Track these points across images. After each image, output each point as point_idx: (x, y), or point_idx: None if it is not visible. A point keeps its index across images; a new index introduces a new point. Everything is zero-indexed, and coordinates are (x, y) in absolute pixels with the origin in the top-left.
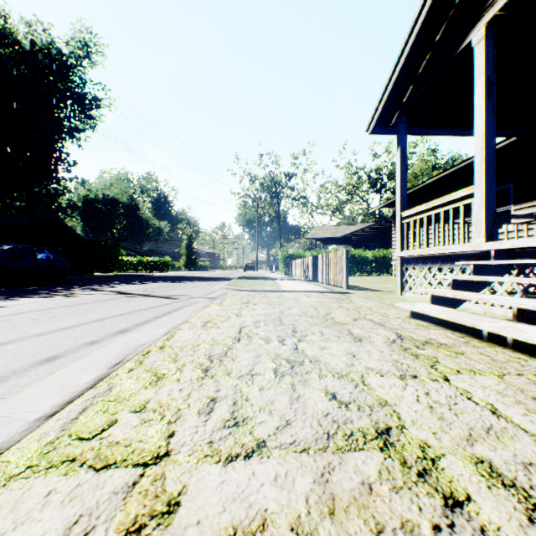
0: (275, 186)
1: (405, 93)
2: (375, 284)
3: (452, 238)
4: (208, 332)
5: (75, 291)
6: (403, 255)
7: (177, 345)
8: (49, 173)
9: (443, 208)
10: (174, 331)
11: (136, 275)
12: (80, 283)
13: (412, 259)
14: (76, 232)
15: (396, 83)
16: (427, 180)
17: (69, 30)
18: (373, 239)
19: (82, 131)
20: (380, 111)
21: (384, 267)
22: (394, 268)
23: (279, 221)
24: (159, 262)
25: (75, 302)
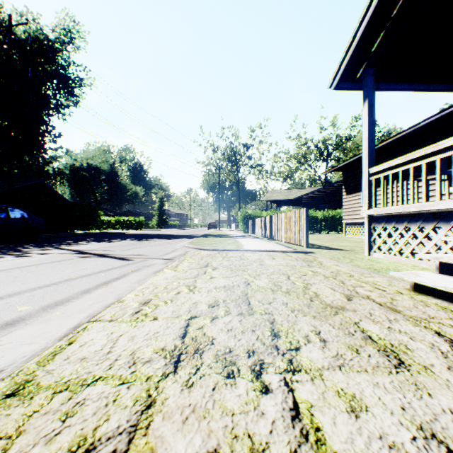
0: (235, 155)
1: (375, 41)
2: (331, 242)
3: (439, 193)
4: (135, 330)
5: (36, 249)
6: (372, 213)
7: (54, 380)
8: (37, 144)
9: (426, 160)
10: (85, 325)
11: (111, 233)
12: (53, 241)
13: (383, 217)
14: (61, 195)
15: (367, 27)
16: (381, 142)
17: (55, 18)
18: (322, 201)
19: (66, 107)
20: (347, 62)
21: (333, 226)
22: (345, 226)
23: (238, 186)
24: (134, 221)
25: (16, 265)
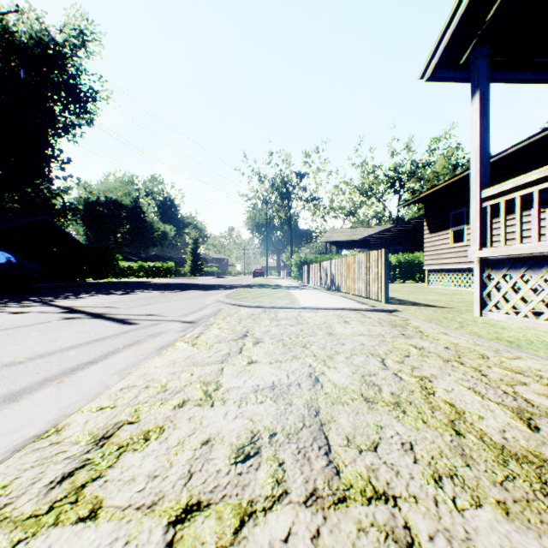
0: (286, 186)
1: (492, 3)
2: (414, 294)
3: None
4: None
5: (14, 306)
6: (489, 254)
7: None
8: (41, 171)
9: None
10: None
11: (131, 283)
12: (49, 293)
13: (505, 260)
14: (71, 235)
15: None
16: None
17: (63, 16)
18: (395, 243)
19: (78, 126)
20: (449, 38)
21: (410, 273)
22: (428, 274)
23: (290, 224)
24: (161, 268)
25: None
